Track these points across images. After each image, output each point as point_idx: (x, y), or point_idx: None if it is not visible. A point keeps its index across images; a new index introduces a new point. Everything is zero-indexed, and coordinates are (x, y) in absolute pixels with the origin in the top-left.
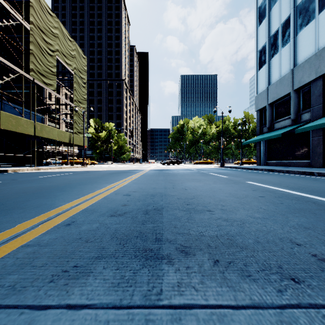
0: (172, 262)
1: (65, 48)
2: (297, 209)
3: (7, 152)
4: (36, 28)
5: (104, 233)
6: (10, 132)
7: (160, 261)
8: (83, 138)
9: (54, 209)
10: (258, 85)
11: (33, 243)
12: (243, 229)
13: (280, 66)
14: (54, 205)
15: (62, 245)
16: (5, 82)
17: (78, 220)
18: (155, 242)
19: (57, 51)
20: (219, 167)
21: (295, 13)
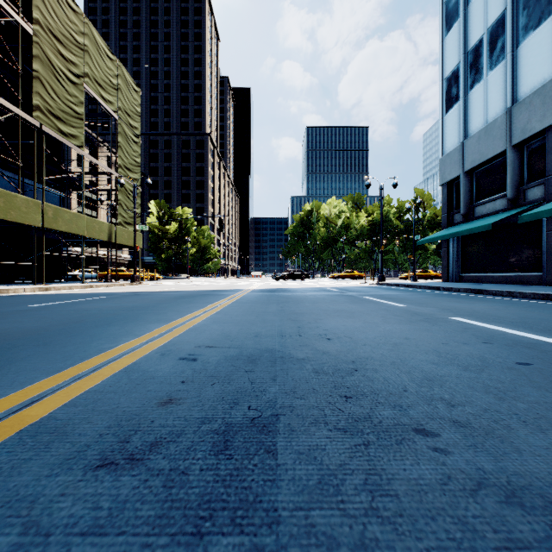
0: None
1: (101, 72)
2: None
3: None
4: (45, 32)
5: None
6: (0, 222)
7: None
8: (134, 233)
9: None
10: (445, 138)
11: None
12: None
13: (486, 104)
14: None
15: None
16: None
17: None
18: None
19: (86, 76)
20: (376, 284)
21: (514, 8)
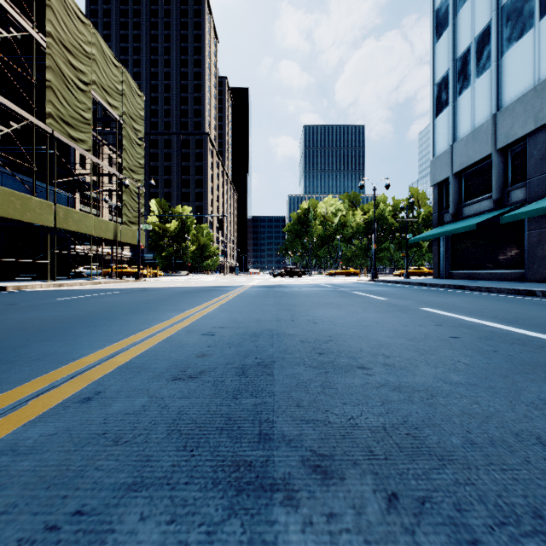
0: (295, 499)
1: (108, 79)
2: (529, 365)
3: (7, 256)
4: (57, 44)
5: (155, 420)
6: (14, 222)
7: (269, 498)
8: (138, 232)
9: (66, 365)
10: (436, 141)
11: (3, 446)
12: (435, 410)
13: (473, 110)
14: (70, 355)
15: (62, 450)
16: (5, 136)
17: (108, 389)
18: (257, 444)
19: (94, 84)
20: (369, 281)
21: (499, 19)
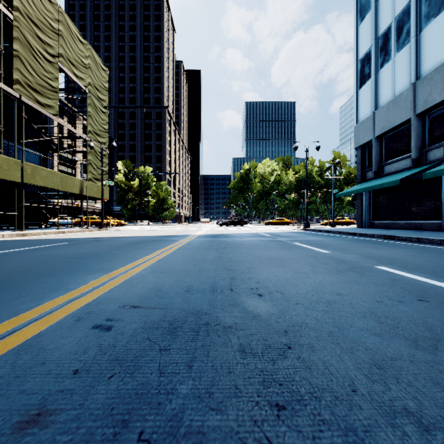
0: None
1: (74, 53)
2: None
3: None
4: (24, 18)
5: None
6: None
7: None
8: (101, 187)
9: None
10: (359, 109)
11: None
12: None
13: (394, 80)
14: None
15: None
16: None
17: None
18: None
19: (60, 56)
20: (302, 230)
21: None
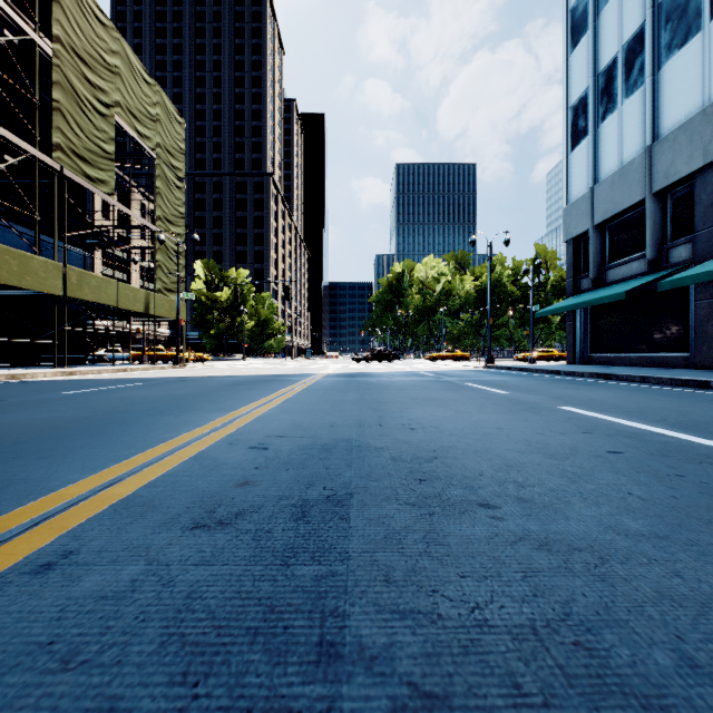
0: None
1: (136, 99)
2: None
3: (2, 334)
4: (67, 52)
5: (145, 612)
6: (11, 289)
7: None
8: (177, 302)
9: (35, 501)
10: (571, 183)
11: None
12: (612, 589)
13: (621, 141)
14: (47, 483)
15: None
16: None
17: (86, 547)
18: (315, 667)
19: (117, 106)
20: (483, 367)
21: (655, 21)
